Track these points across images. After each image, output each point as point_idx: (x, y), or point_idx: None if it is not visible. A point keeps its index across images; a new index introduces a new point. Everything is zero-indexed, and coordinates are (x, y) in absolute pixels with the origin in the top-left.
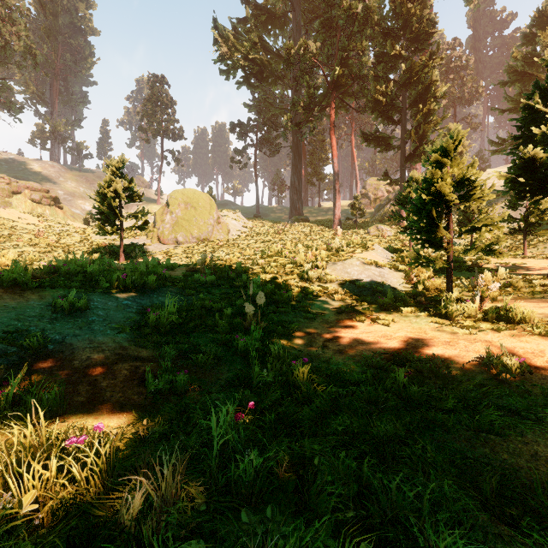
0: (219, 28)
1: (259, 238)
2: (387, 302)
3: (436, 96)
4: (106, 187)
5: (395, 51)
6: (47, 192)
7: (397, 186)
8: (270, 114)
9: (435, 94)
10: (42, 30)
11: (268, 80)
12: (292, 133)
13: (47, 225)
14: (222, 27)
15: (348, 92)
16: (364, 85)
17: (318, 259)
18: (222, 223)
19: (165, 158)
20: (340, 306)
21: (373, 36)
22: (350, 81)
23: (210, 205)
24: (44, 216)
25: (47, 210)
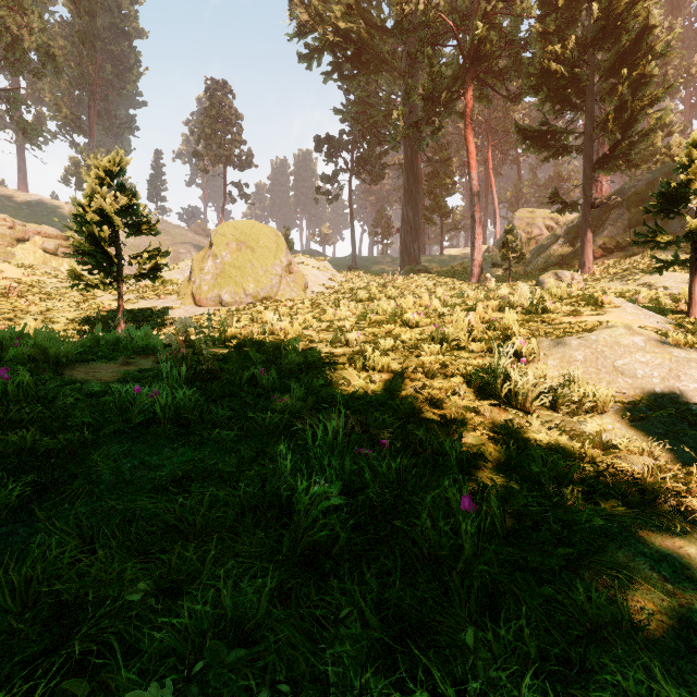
0: None
1: (355, 295)
2: None
3: (651, 54)
4: (89, 207)
5: None
6: (66, 239)
7: (563, 218)
8: (371, 121)
9: (651, 50)
10: (75, 34)
11: (368, 66)
12: (404, 143)
13: (35, 280)
14: None
15: (492, 72)
16: (519, 56)
17: (515, 328)
18: (295, 272)
19: (229, 194)
20: None
21: None
22: (497, 53)
23: (276, 243)
24: (37, 267)
25: (65, 263)
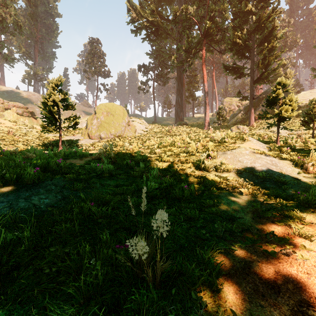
0: (130, 2)
1: (156, 134)
2: (314, 201)
3: (276, 37)
4: (48, 99)
5: (247, 8)
6: (27, 108)
7: (244, 102)
8: (162, 58)
9: (276, 36)
10: (28, 15)
11: (161, 35)
12: (176, 69)
13: (18, 127)
14: (132, 1)
15: (213, 41)
16: (224, 35)
17: (210, 148)
18: (131, 125)
19: (99, 89)
20: (256, 206)
21: (231, 1)
22: (215, 33)
23: (123, 113)
24: (18, 121)
25: (26, 119)
